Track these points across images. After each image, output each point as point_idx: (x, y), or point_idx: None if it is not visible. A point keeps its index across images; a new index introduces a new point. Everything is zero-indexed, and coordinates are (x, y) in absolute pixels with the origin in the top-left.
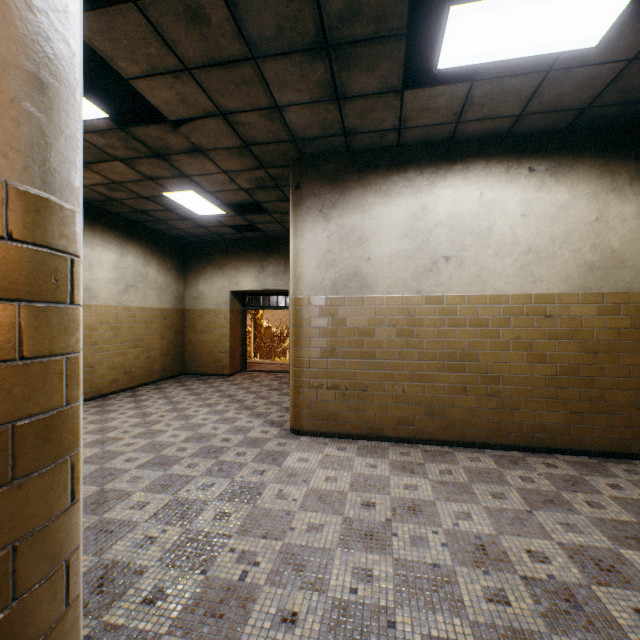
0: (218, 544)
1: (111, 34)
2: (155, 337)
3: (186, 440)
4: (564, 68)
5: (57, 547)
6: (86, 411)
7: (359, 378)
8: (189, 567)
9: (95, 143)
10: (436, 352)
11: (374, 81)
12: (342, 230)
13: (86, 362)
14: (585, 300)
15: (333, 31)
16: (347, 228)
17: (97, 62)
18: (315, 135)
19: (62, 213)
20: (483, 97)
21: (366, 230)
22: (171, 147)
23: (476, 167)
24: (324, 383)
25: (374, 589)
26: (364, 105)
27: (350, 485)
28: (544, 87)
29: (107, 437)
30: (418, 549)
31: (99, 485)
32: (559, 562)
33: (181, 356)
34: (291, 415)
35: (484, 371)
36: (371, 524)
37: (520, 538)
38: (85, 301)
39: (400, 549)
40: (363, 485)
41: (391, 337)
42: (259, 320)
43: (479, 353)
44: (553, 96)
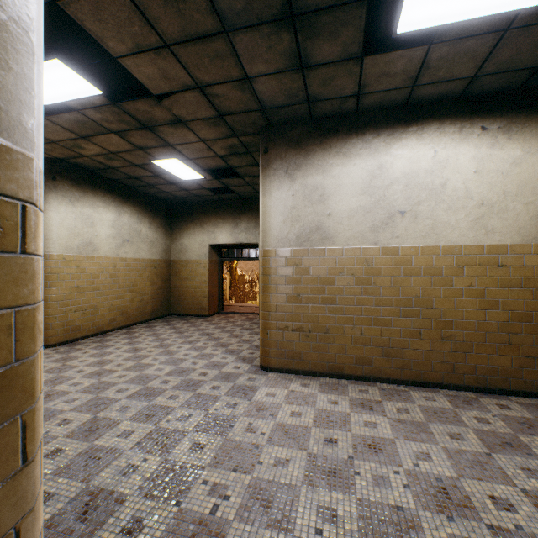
0: (192, 475)
1: (100, 15)
2: (147, 283)
3: (169, 373)
4: (522, 26)
5: (3, 516)
6: (89, 346)
7: (321, 321)
8: (165, 498)
9: (93, 118)
10: (392, 298)
11: (336, 49)
12: (305, 189)
13: (89, 304)
14: (537, 250)
15: (298, 0)
16: (310, 187)
17: (92, 45)
18: (281, 104)
19: (10, 155)
20: (439, 60)
21: (327, 188)
22: (156, 119)
23: (430, 128)
24: (289, 325)
25: (339, 531)
26: (326, 73)
27: (313, 421)
28: (500, 47)
29: (103, 369)
30: (380, 489)
31: (93, 413)
32: (525, 511)
33: (168, 299)
34: (260, 353)
35: (438, 316)
36: (334, 461)
37: (482, 482)
38: (89, 253)
39: (363, 489)
40: (325, 421)
41: (350, 285)
42: (234, 269)
43: (433, 300)
44: (508, 56)
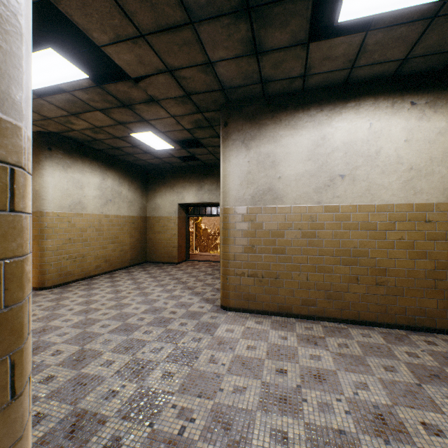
0: (163, 400)
1: (86, 10)
2: (126, 236)
3: (144, 312)
4: (447, 14)
5: None
6: (78, 288)
7: (272, 268)
8: (140, 419)
9: (81, 98)
10: (333, 249)
11: (285, 36)
12: (259, 156)
13: (79, 253)
14: None
15: None
16: (263, 155)
17: (80, 37)
18: (239, 84)
19: None
20: (375, 45)
21: (278, 156)
22: (134, 99)
23: (366, 103)
24: (245, 272)
25: None
26: (277, 57)
27: (266, 353)
28: (428, 32)
29: (90, 308)
30: (325, 415)
31: (80, 345)
32: None
33: (144, 249)
34: (221, 295)
35: (373, 265)
36: (284, 389)
37: (414, 410)
38: (78, 211)
39: (310, 414)
40: (277, 354)
41: (297, 237)
42: (199, 224)
43: (369, 250)
44: (435, 40)
